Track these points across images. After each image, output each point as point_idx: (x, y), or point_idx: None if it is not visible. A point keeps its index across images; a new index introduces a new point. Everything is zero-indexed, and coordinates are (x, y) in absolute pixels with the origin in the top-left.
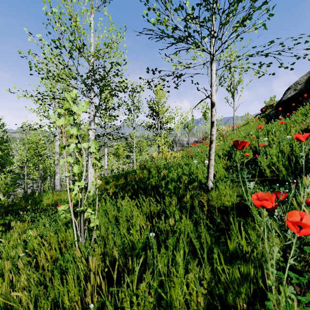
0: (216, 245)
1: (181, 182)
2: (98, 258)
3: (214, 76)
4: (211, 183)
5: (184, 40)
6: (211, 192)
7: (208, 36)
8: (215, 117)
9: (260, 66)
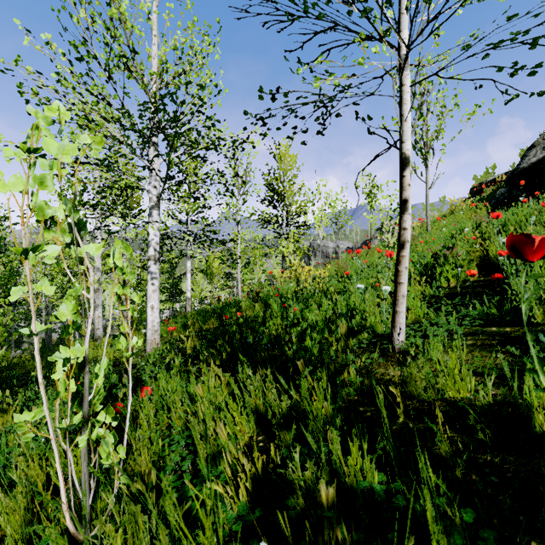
0: None
1: (332, 332)
2: None
3: (409, 98)
4: (401, 337)
5: (345, 1)
6: (411, 363)
7: None
8: (410, 190)
9: (513, 73)
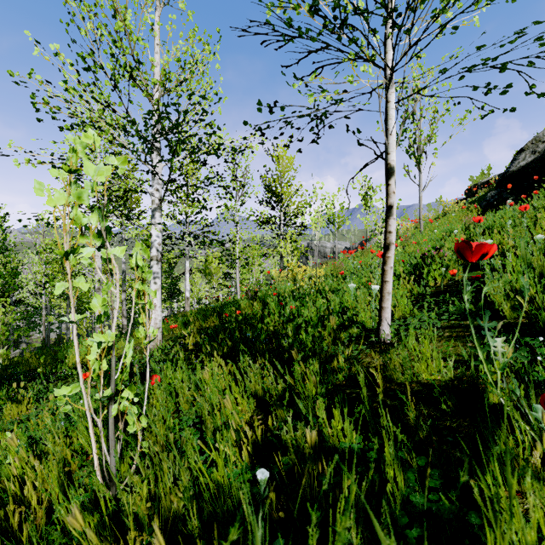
0: (420, 495)
1: (325, 327)
2: (132, 525)
3: (393, 113)
4: (387, 330)
5: (334, 33)
6: (391, 351)
7: (383, 24)
8: (394, 198)
9: (487, 92)
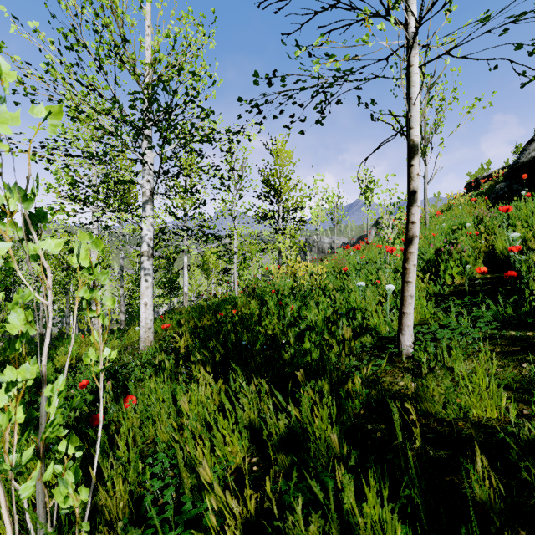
0: None
1: (333, 334)
2: None
3: (417, 79)
4: (409, 341)
5: None
6: (428, 376)
7: None
8: (419, 181)
9: (533, 51)
